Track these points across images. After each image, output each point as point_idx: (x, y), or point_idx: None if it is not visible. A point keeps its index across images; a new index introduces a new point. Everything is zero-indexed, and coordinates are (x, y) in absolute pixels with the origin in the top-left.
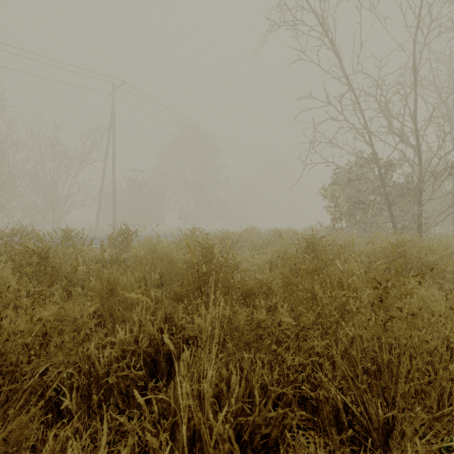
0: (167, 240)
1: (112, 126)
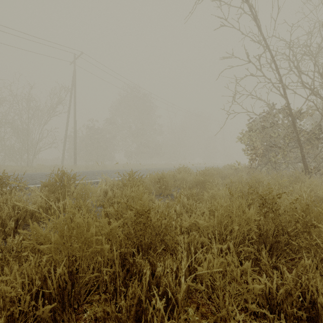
0: (112, 176)
1: (73, 86)
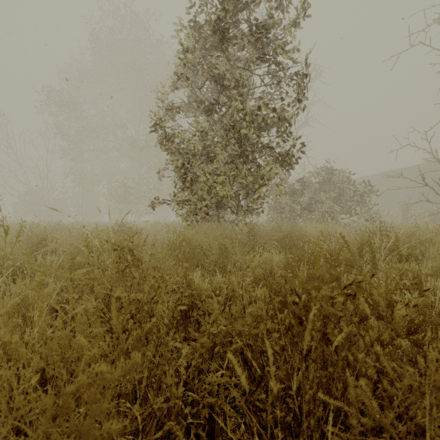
0: None
1: None
